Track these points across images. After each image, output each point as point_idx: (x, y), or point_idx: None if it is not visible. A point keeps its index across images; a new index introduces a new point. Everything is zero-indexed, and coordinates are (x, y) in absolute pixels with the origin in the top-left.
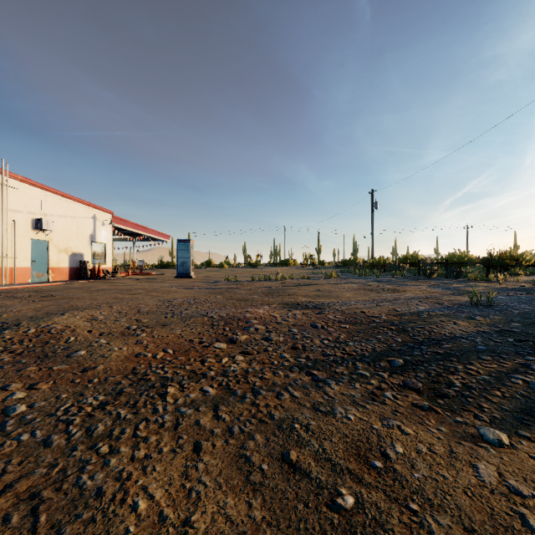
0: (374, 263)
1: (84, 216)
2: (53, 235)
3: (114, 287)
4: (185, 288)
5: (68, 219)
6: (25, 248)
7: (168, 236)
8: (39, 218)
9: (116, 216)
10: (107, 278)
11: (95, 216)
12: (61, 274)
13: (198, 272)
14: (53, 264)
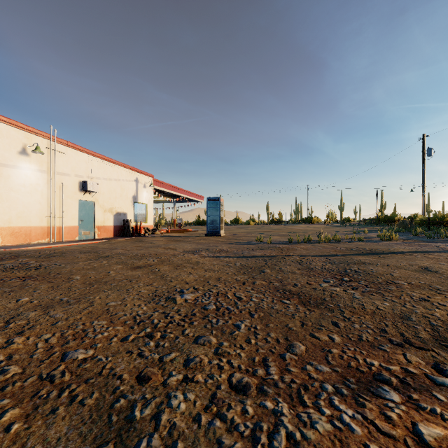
0: (426, 220)
1: (127, 179)
2: (98, 196)
3: (130, 252)
4: (210, 256)
5: (113, 182)
6: (73, 208)
7: (202, 197)
8: (85, 180)
9: (156, 179)
10: (146, 235)
11: (137, 179)
12: (106, 232)
13: (227, 228)
14: (98, 223)
